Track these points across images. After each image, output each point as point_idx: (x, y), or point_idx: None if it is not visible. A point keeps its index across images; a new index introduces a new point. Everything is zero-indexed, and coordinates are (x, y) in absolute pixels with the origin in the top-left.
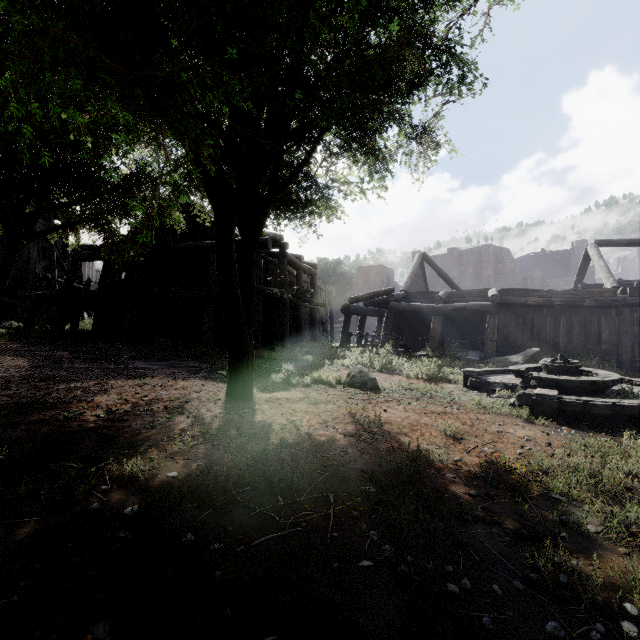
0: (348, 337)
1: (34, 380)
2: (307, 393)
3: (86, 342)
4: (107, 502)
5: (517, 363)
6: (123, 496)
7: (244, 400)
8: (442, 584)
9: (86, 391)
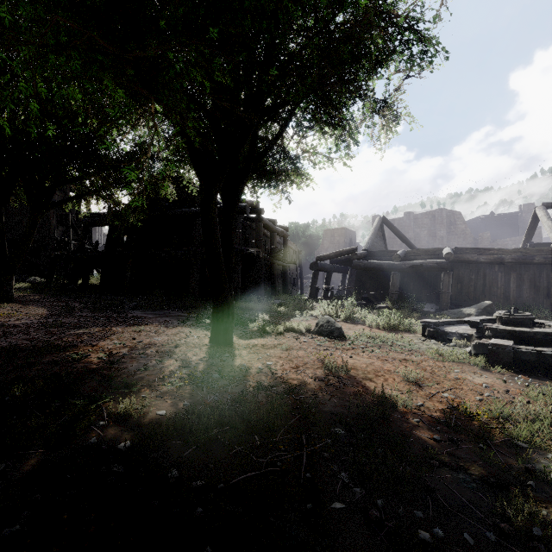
0: (316, 291)
1: (50, 326)
2: (280, 340)
3: (94, 294)
4: (104, 437)
5: (470, 315)
6: (118, 432)
7: (225, 346)
8: (413, 530)
9: (92, 336)
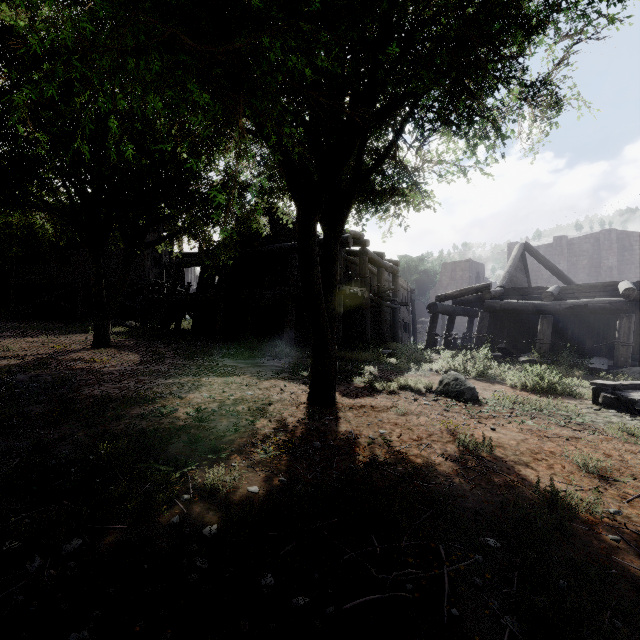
0: (434, 339)
1: (141, 374)
2: (394, 401)
3: (186, 340)
4: (188, 516)
5: None
6: (203, 510)
7: (326, 405)
8: None
9: (181, 387)
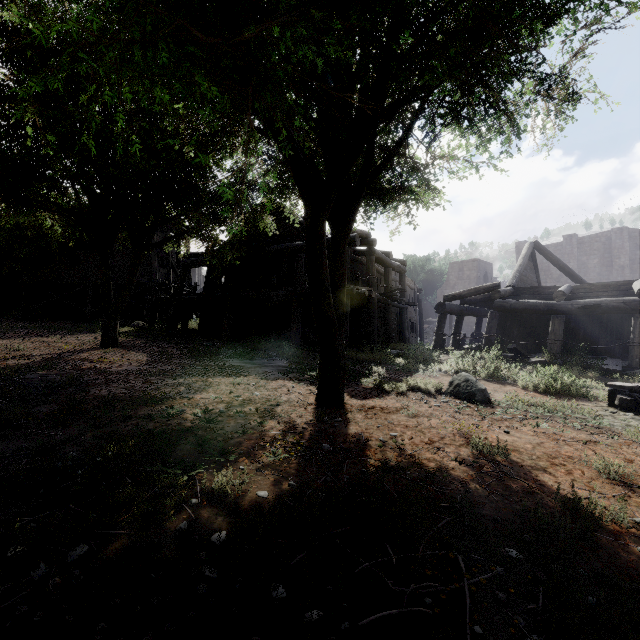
0: (442, 339)
1: (148, 374)
2: (404, 402)
3: (193, 340)
4: (196, 521)
5: None
6: (212, 515)
7: (335, 406)
8: None
9: (188, 387)
